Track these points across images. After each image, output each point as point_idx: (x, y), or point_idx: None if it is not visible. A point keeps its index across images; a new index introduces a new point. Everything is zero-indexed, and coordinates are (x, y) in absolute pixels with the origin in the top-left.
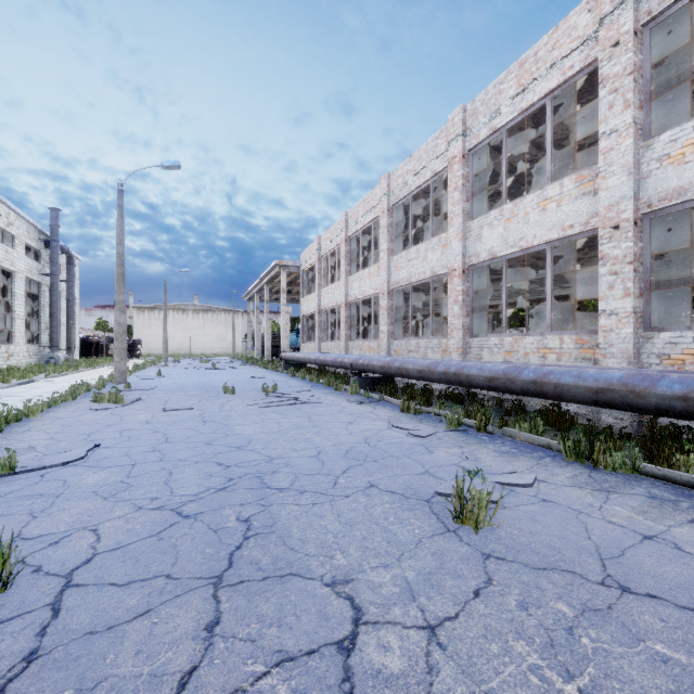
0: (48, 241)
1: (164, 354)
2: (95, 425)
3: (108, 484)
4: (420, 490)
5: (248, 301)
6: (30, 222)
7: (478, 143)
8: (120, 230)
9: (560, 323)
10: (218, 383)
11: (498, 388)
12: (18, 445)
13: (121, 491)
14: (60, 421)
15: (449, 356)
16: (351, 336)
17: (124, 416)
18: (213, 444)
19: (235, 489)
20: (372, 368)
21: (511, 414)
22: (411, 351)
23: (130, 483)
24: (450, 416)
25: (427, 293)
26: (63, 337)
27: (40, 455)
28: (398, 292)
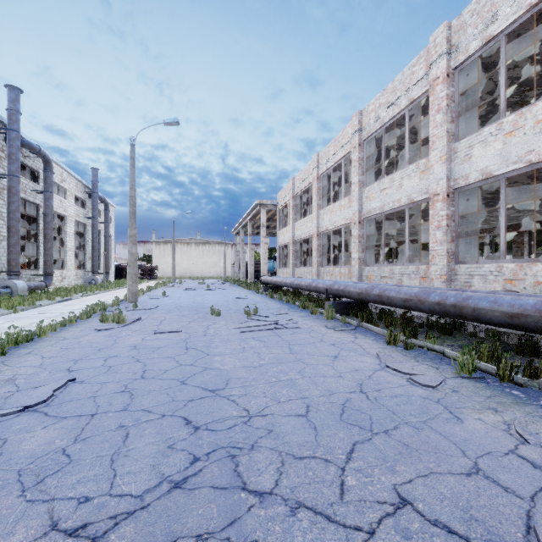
0: (90, 193)
1: (172, 277)
2: (88, 349)
3: (46, 454)
4: (496, 529)
5: (236, 235)
6: (78, 179)
7: (466, 58)
8: (132, 177)
9: (531, 249)
10: (208, 303)
11: (524, 327)
12: (6, 373)
13: (51, 475)
14: (62, 342)
15: (430, 283)
16: (322, 263)
17: (118, 339)
18: (187, 383)
19: (197, 488)
20: (348, 293)
21: (523, 353)
22: (384, 277)
23: (71, 454)
24: (461, 360)
25: (394, 222)
26: (102, 264)
27: (12, 391)
28: (369, 221)
